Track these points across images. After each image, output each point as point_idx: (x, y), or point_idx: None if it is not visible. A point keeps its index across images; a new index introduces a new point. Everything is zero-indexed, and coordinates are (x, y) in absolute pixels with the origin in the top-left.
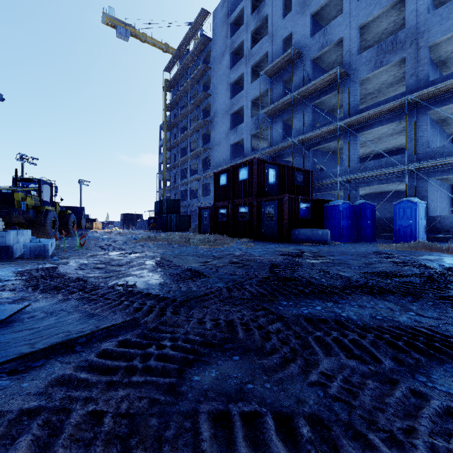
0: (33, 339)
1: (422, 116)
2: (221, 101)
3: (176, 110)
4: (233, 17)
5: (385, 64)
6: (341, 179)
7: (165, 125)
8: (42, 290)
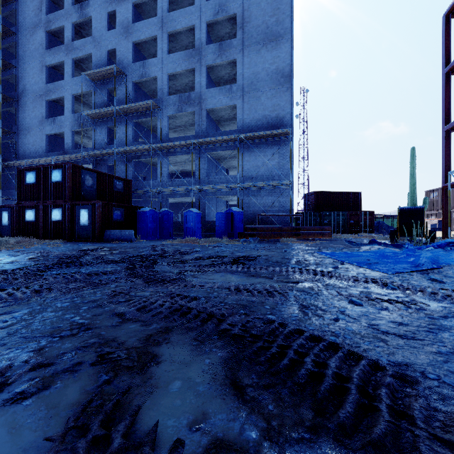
0: None
1: (203, 155)
2: (32, 80)
3: None
4: None
5: (184, 111)
6: (154, 190)
7: None
8: None
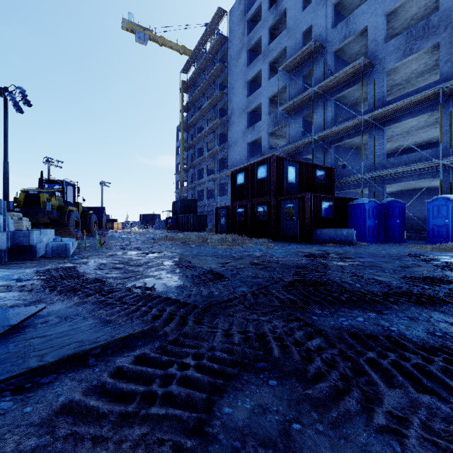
0: (43, 349)
1: None
2: (237, 100)
3: (193, 110)
4: (250, 14)
5: (415, 52)
6: (366, 176)
7: (182, 126)
8: (59, 291)
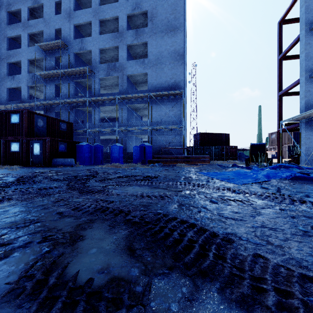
0: None
1: (124, 106)
2: None
3: None
4: None
5: (111, 75)
6: (90, 130)
7: None
8: None
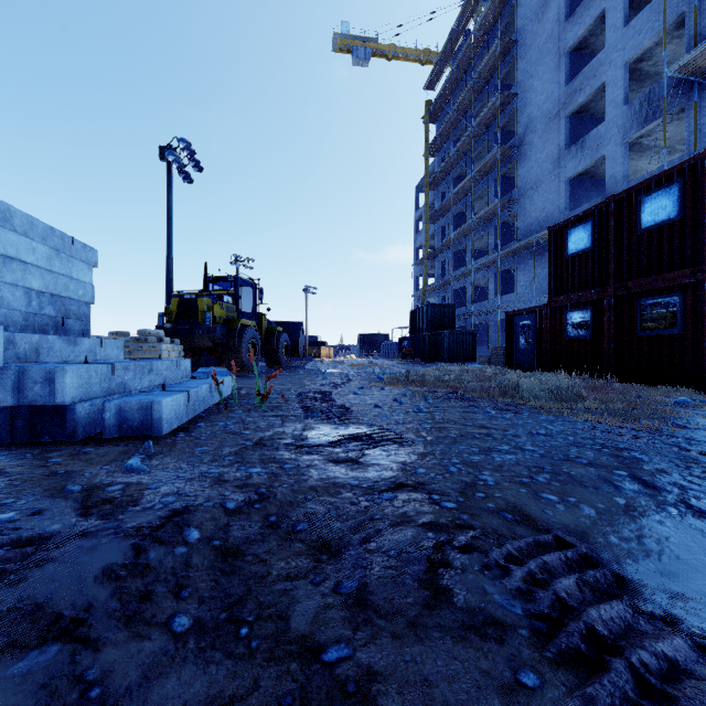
0: None
1: None
2: (541, 98)
3: (445, 149)
4: None
5: None
6: None
7: (427, 180)
8: None
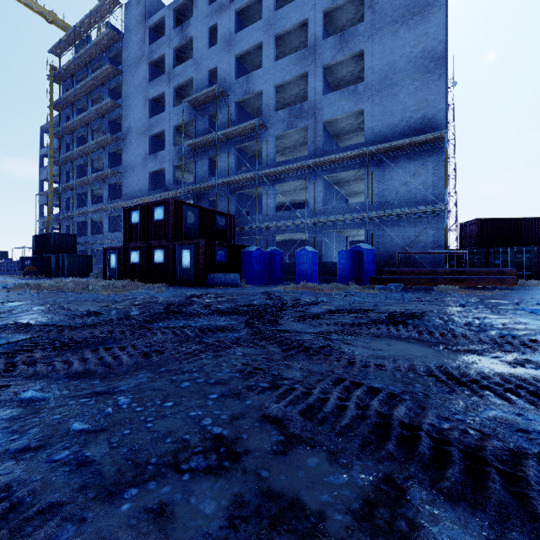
0: None
1: (319, 179)
2: (136, 117)
3: (70, 111)
4: (152, 21)
5: (294, 127)
6: (260, 226)
7: (52, 129)
8: None
